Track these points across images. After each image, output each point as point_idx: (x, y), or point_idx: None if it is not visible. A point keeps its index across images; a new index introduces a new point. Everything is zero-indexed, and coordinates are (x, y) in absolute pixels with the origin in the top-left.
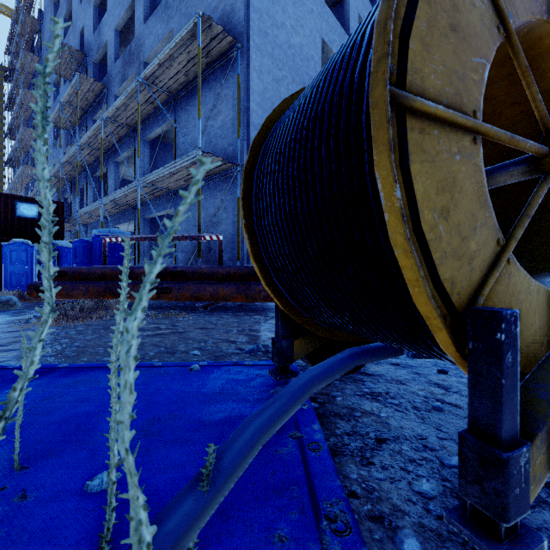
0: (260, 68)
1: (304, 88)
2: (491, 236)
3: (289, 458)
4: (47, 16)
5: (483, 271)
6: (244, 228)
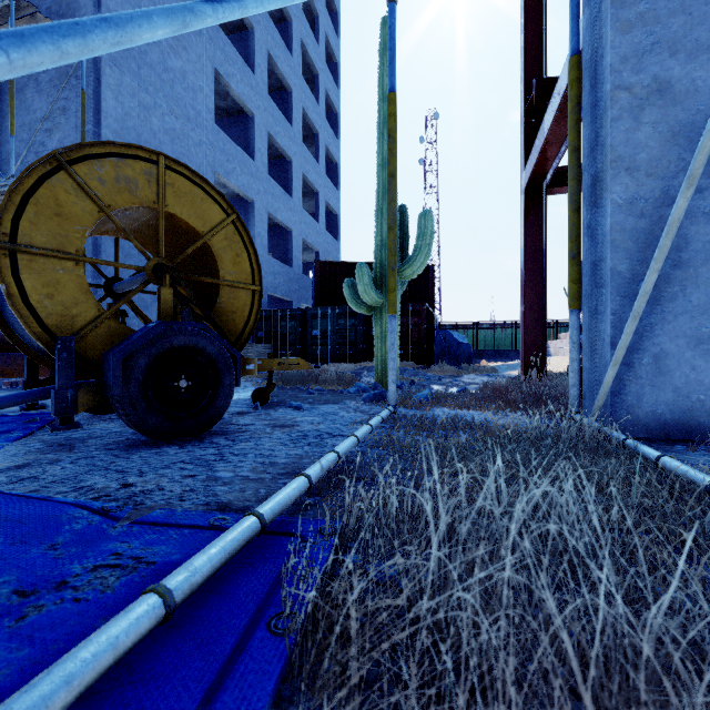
0: (119, 87)
1: None
2: (93, 308)
3: None
4: None
5: (85, 323)
6: None
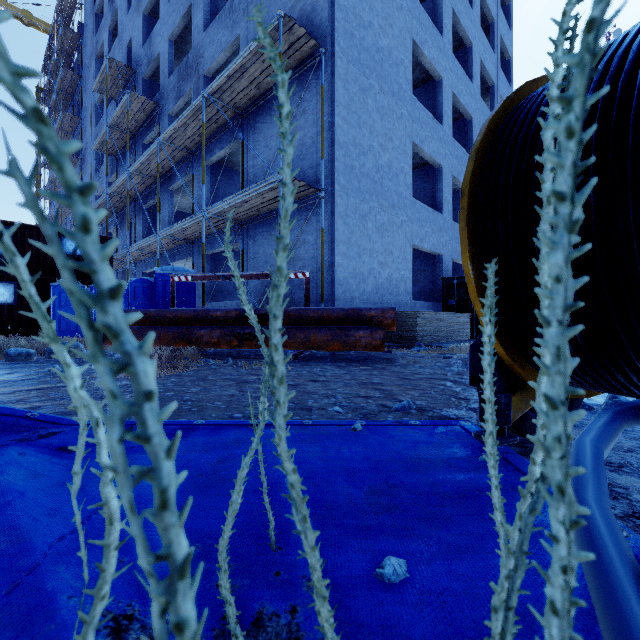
0: (346, 76)
1: (527, 83)
2: None
3: None
4: (89, 29)
5: None
6: (468, 256)
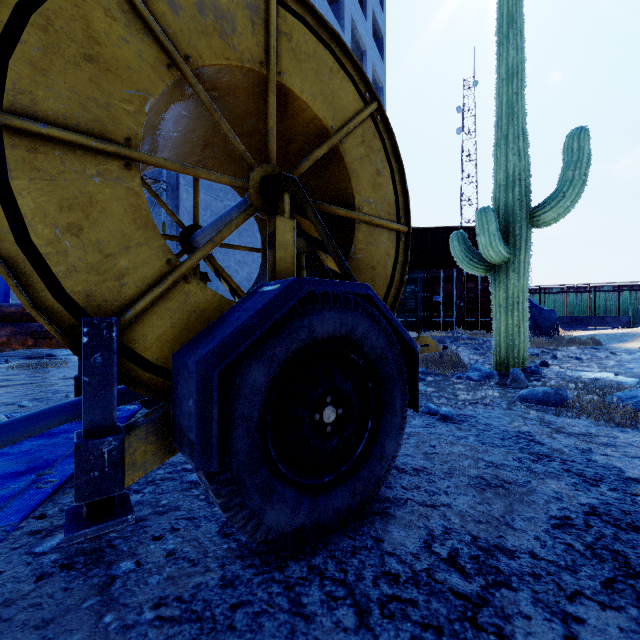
0: None
1: None
2: (157, 256)
3: (6, 494)
4: None
5: (142, 287)
6: None
